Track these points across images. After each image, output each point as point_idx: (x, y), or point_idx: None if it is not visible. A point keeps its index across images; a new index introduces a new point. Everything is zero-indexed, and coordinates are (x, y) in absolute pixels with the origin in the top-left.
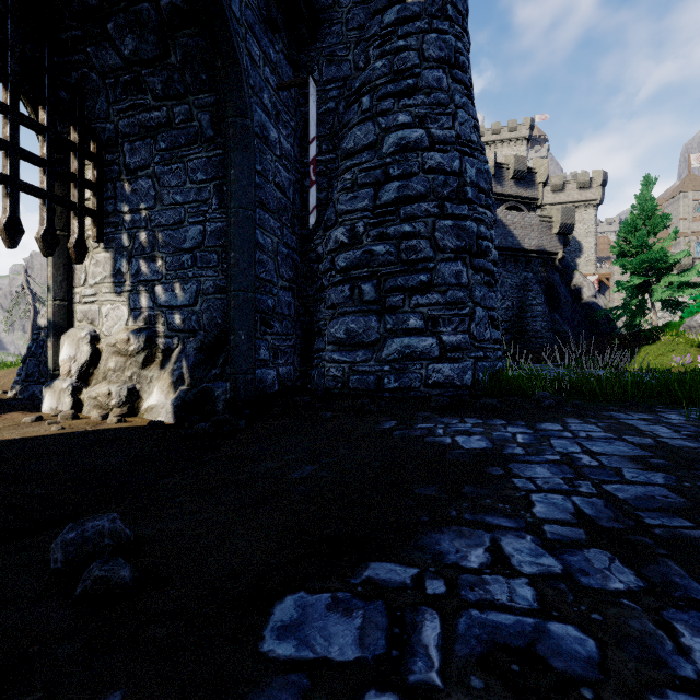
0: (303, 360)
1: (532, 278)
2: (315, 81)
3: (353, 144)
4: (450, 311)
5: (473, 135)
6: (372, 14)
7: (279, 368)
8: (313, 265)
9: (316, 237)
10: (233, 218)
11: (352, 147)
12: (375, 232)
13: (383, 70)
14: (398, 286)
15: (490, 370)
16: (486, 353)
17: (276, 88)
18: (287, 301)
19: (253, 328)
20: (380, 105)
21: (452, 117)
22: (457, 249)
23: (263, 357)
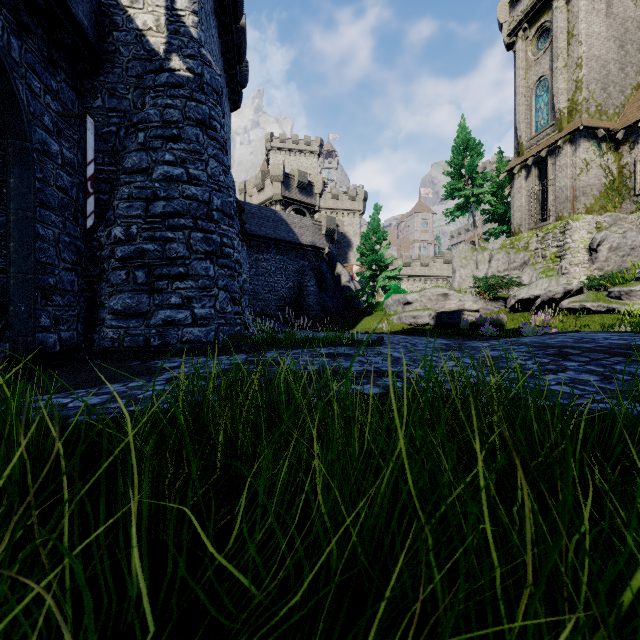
0: (87, 327)
1: (308, 266)
2: (93, 119)
3: (131, 166)
4: (201, 293)
5: (221, 176)
6: (148, 71)
7: (61, 332)
8: (97, 251)
9: (99, 230)
10: (13, 216)
11: (130, 167)
12: (146, 234)
13: (155, 117)
14: (164, 274)
15: (229, 331)
16: (227, 321)
17: (57, 114)
18: (70, 279)
19: (33, 302)
20: (152, 142)
21: (206, 162)
22: (207, 252)
23: (44, 324)
